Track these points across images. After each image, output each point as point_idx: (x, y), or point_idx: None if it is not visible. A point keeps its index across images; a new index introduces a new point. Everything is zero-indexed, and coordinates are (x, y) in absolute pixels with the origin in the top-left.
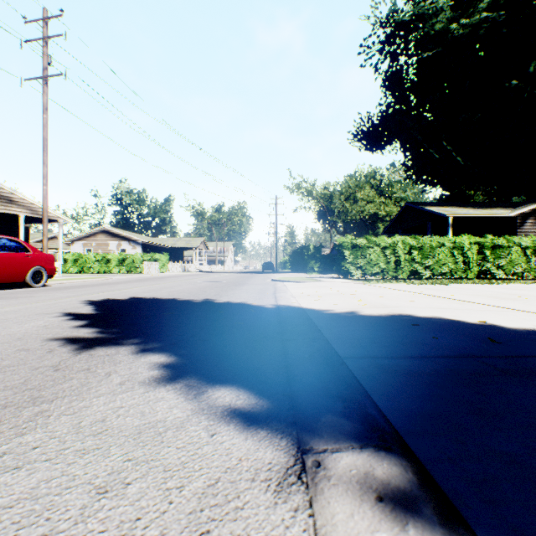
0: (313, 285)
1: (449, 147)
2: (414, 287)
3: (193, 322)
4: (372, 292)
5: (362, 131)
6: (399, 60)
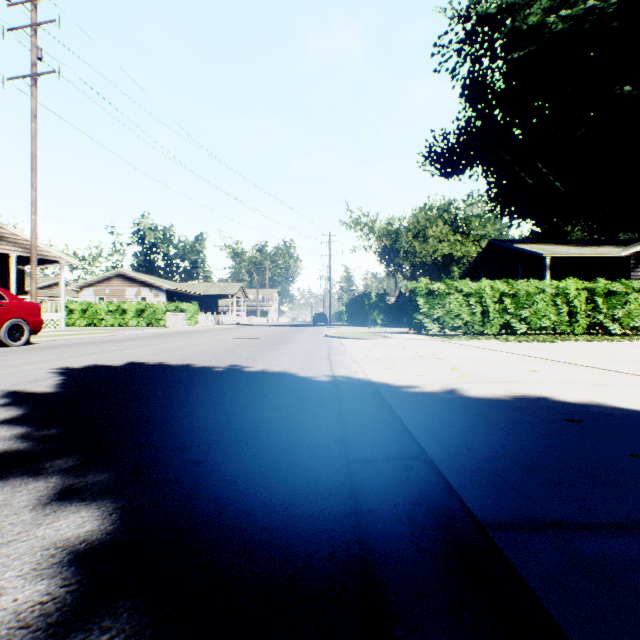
0: (379, 343)
1: (545, 170)
2: (512, 346)
3: (195, 413)
4: (463, 354)
5: (435, 153)
6: (482, 63)
